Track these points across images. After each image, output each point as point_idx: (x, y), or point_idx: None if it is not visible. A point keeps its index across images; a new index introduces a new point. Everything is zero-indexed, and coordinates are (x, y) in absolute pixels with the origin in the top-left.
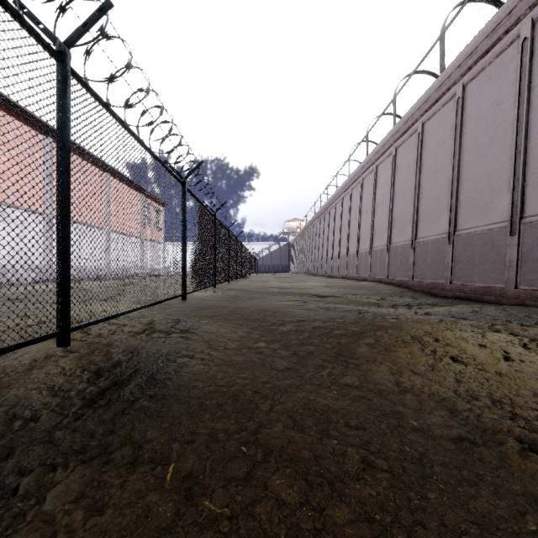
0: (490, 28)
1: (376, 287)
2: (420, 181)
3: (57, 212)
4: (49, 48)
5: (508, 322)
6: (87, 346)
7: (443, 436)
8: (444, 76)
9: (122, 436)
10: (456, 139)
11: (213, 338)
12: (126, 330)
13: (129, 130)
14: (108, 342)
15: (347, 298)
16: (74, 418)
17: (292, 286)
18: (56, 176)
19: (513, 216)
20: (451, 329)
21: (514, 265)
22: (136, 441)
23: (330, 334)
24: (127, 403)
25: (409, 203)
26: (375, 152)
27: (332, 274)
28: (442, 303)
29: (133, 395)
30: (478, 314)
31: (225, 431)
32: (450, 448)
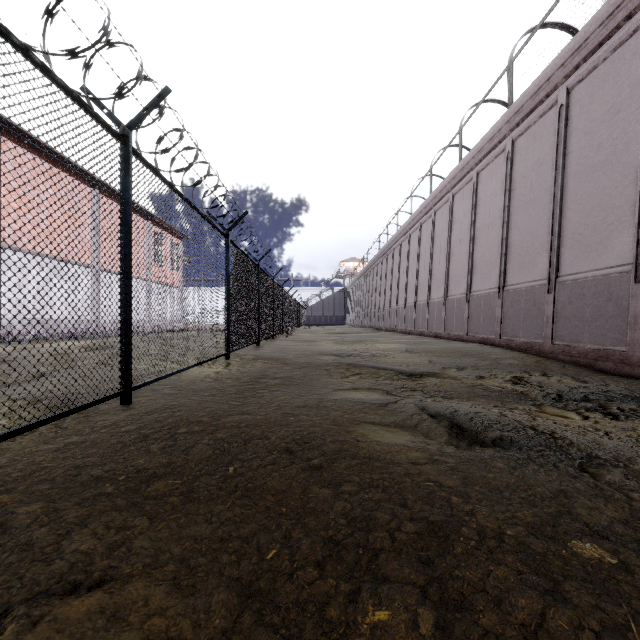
0: None
1: (486, 352)
2: (564, 184)
3: None
4: None
5: None
6: None
7: None
8: None
9: None
10: None
11: None
12: None
13: None
14: None
15: (458, 378)
16: None
17: (356, 350)
18: None
19: None
20: None
21: None
22: None
23: None
24: None
25: (542, 221)
26: (475, 152)
27: (405, 329)
28: None
29: None
30: None
31: None
32: None
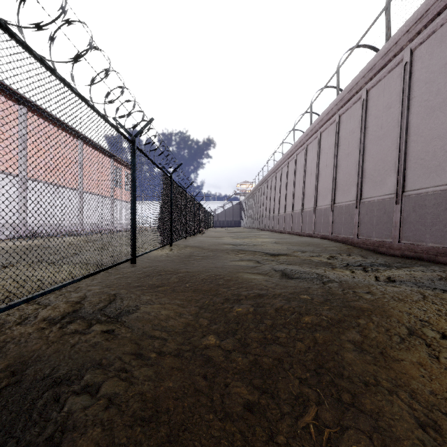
0: None
1: (322, 243)
2: (365, 145)
3: None
4: None
5: None
6: None
7: None
8: (391, 43)
9: None
10: (404, 102)
11: (147, 332)
12: (40, 317)
13: (43, 63)
14: None
15: (298, 256)
16: None
17: (245, 242)
18: None
19: None
20: None
21: None
22: None
23: (299, 322)
24: None
25: (353, 166)
26: (319, 120)
27: (278, 229)
28: (395, 263)
29: None
30: None
31: None
32: None
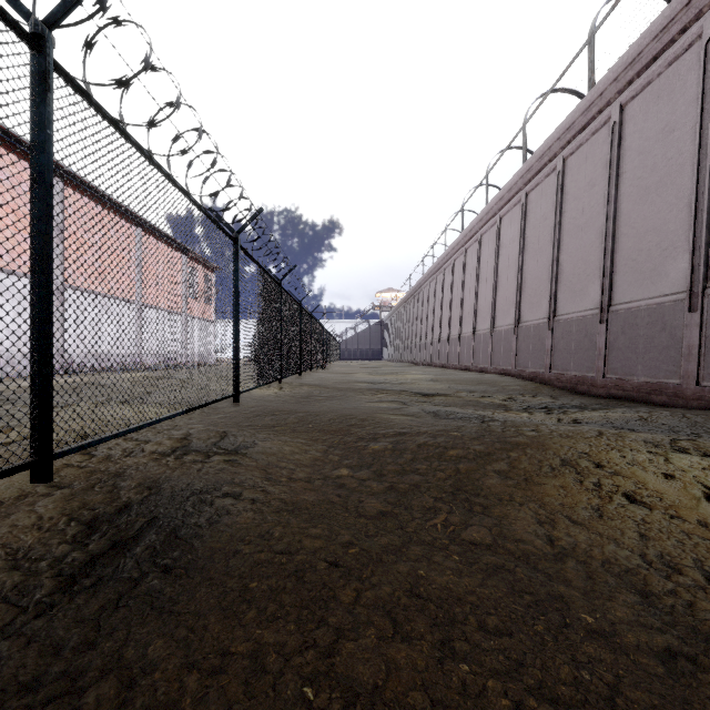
0: (660, 25)
1: (500, 381)
2: (561, 238)
3: (32, 278)
4: (15, 26)
5: (695, 436)
6: (86, 477)
7: (640, 647)
8: (594, 94)
9: (105, 655)
10: (611, 179)
11: (273, 462)
12: (148, 450)
13: (151, 161)
14: (117, 470)
15: (462, 397)
16: (35, 614)
17: (387, 379)
18: (30, 224)
19: (693, 285)
20: (618, 448)
21: (694, 353)
22: (128, 666)
23: (443, 455)
24: (126, 585)
25: (545, 268)
26: (498, 199)
27: (439, 363)
28: (593, 404)
29: (139, 567)
30: (649, 423)
31: (279, 649)
32: (657, 673)
